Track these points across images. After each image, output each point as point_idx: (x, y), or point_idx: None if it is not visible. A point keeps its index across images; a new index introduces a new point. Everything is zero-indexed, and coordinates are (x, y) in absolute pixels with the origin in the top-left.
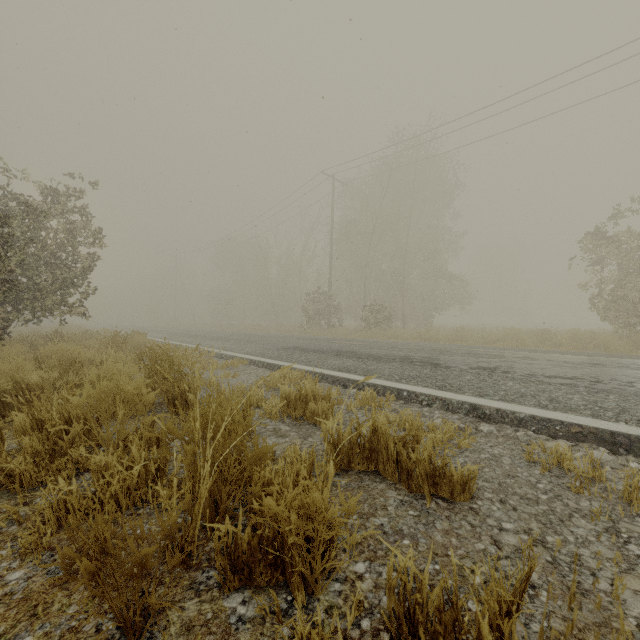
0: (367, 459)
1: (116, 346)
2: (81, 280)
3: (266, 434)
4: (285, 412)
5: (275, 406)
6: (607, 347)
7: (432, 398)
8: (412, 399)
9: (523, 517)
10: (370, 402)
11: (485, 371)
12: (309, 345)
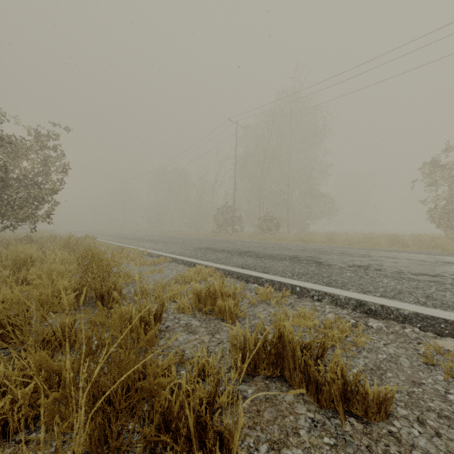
0: (273, 364)
1: (69, 247)
2: (47, 197)
3: (178, 330)
4: (197, 307)
5: (188, 302)
6: (444, 247)
7: (322, 294)
8: (304, 294)
9: (452, 448)
10: (269, 297)
11: (361, 269)
12: (218, 246)
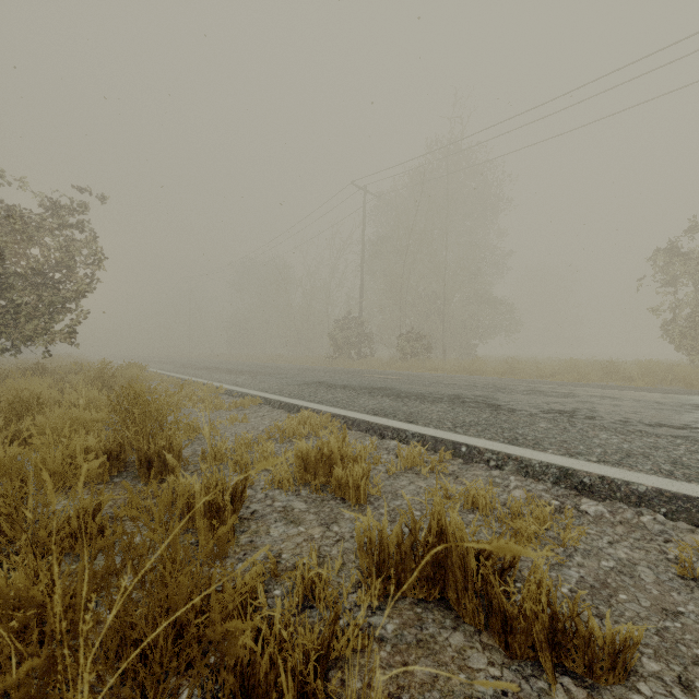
0: (428, 580)
1: (103, 381)
2: (70, 303)
3: (271, 518)
4: (302, 478)
5: (287, 471)
6: (688, 382)
7: (502, 457)
8: (474, 457)
9: None
10: (418, 462)
11: (562, 416)
12: (337, 379)
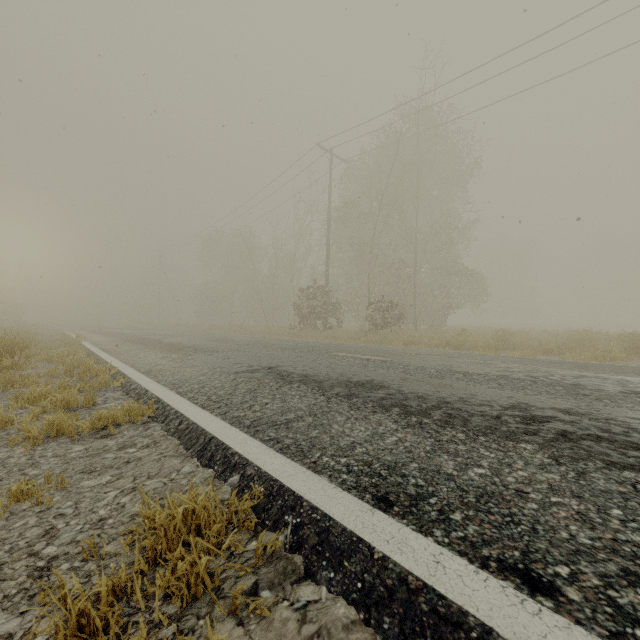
0: None
1: None
2: None
3: None
4: None
5: None
6: None
7: None
8: None
9: None
10: None
11: None
12: (296, 363)
